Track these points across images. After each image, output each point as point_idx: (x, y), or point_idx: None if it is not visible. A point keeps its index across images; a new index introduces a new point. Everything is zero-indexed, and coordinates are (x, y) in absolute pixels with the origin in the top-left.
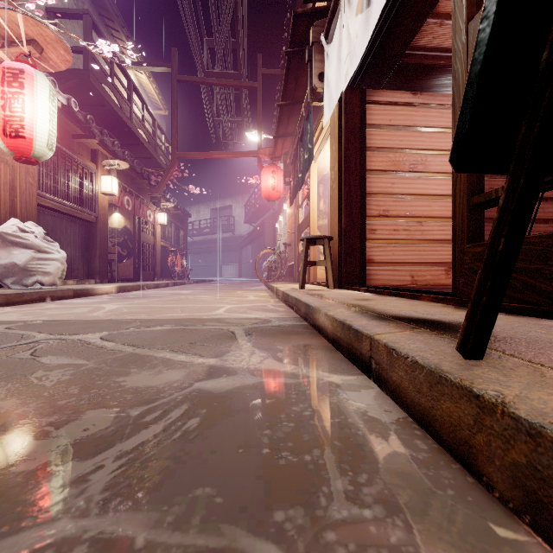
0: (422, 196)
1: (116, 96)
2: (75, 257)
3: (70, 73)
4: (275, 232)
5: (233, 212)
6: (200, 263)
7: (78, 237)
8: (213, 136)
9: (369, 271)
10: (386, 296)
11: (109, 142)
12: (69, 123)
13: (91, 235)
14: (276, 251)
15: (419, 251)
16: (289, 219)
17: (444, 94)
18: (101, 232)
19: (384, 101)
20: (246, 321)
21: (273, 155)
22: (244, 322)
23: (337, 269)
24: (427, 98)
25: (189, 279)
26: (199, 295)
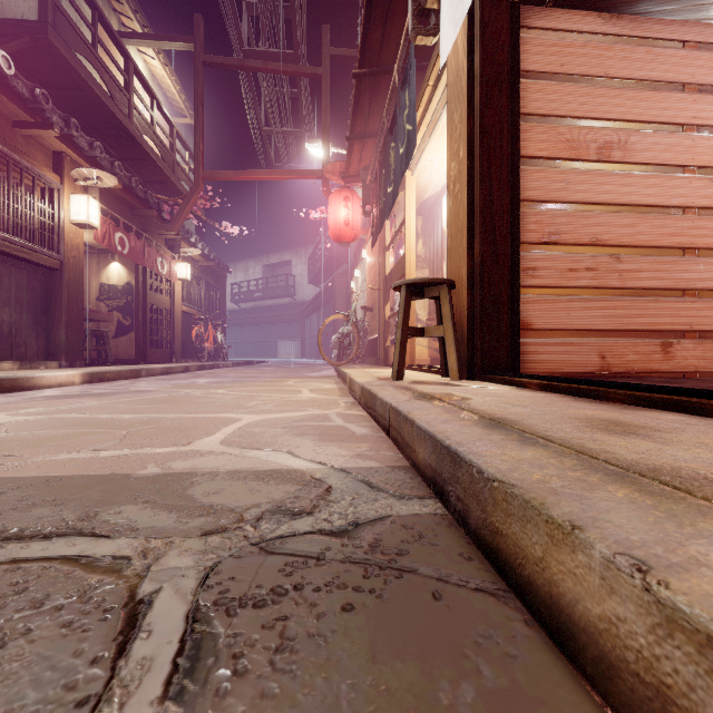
0: (619, 207)
1: (102, 77)
2: (20, 325)
3: (16, 27)
4: (349, 295)
5: (293, 270)
6: (248, 338)
7: (26, 291)
8: (262, 156)
9: (523, 347)
10: (634, 408)
11: (83, 141)
12: (1, 98)
13: (52, 290)
14: (351, 318)
15: (615, 308)
16: (371, 270)
17: (660, 20)
18: (71, 286)
19: (550, 28)
20: (251, 497)
21: (346, 172)
22: (239, 503)
23: (464, 342)
24: (629, 26)
25: (228, 360)
26: (216, 389)
